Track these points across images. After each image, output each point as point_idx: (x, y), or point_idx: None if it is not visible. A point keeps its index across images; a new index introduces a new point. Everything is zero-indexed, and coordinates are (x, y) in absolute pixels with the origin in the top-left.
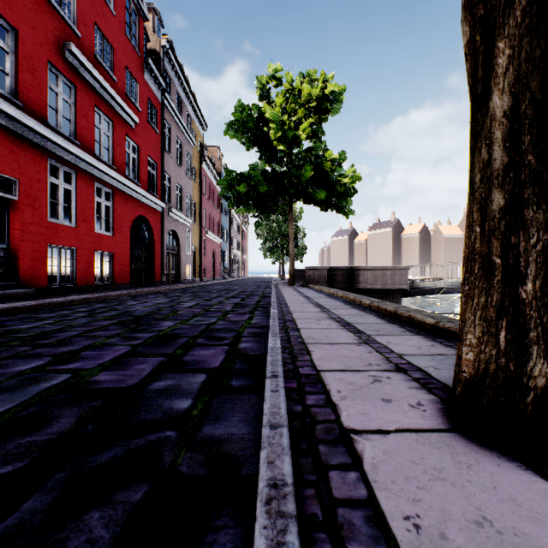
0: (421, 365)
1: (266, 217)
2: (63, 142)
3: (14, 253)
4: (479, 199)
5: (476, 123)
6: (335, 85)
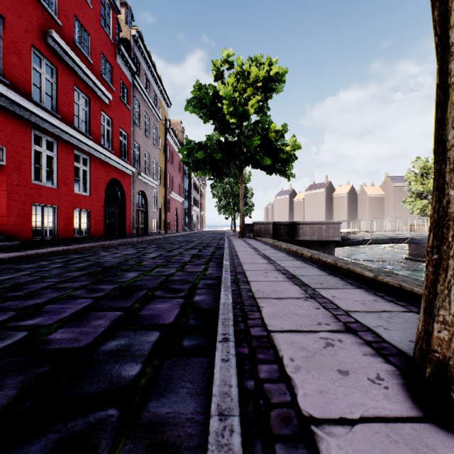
0: (370, 324)
1: (220, 180)
2: (46, 115)
3: (2, 210)
4: (452, 158)
5: (448, 75)
6: (278, 68)
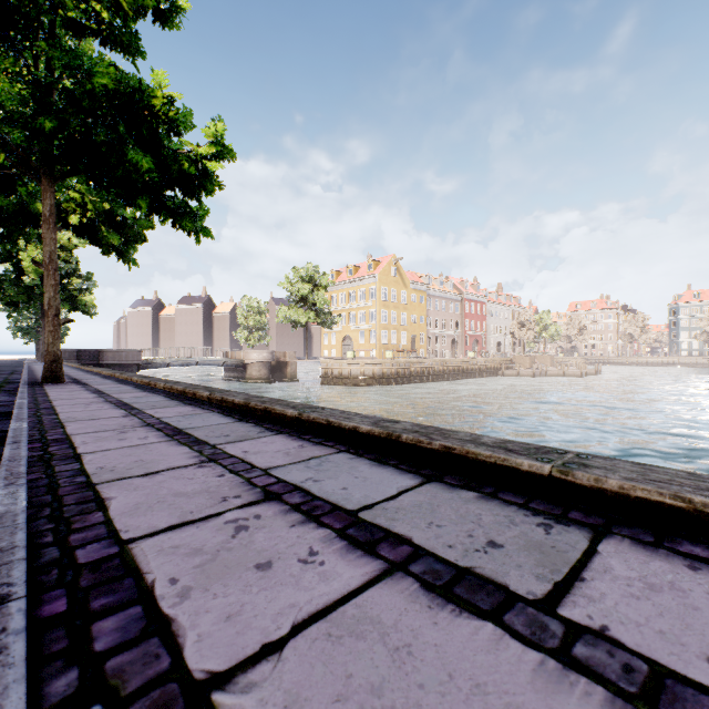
0: None
1: (20, 312)
2: None
3: None
4: None
5: None
6: None
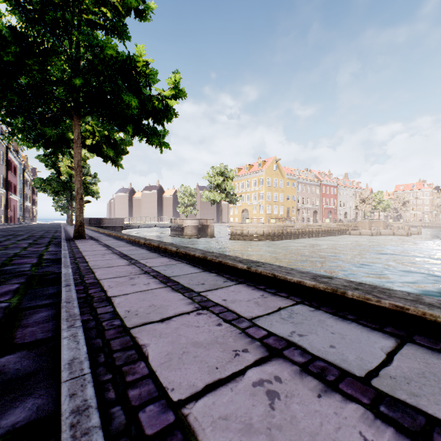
0: None
1: (59, 197)
2: None
3: None
4: None
5: None
6: None
